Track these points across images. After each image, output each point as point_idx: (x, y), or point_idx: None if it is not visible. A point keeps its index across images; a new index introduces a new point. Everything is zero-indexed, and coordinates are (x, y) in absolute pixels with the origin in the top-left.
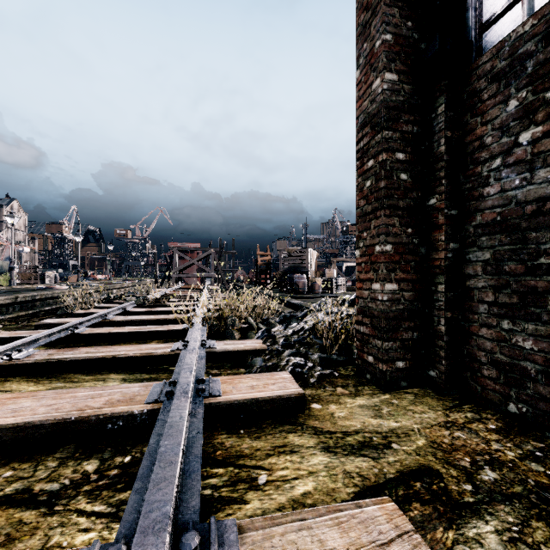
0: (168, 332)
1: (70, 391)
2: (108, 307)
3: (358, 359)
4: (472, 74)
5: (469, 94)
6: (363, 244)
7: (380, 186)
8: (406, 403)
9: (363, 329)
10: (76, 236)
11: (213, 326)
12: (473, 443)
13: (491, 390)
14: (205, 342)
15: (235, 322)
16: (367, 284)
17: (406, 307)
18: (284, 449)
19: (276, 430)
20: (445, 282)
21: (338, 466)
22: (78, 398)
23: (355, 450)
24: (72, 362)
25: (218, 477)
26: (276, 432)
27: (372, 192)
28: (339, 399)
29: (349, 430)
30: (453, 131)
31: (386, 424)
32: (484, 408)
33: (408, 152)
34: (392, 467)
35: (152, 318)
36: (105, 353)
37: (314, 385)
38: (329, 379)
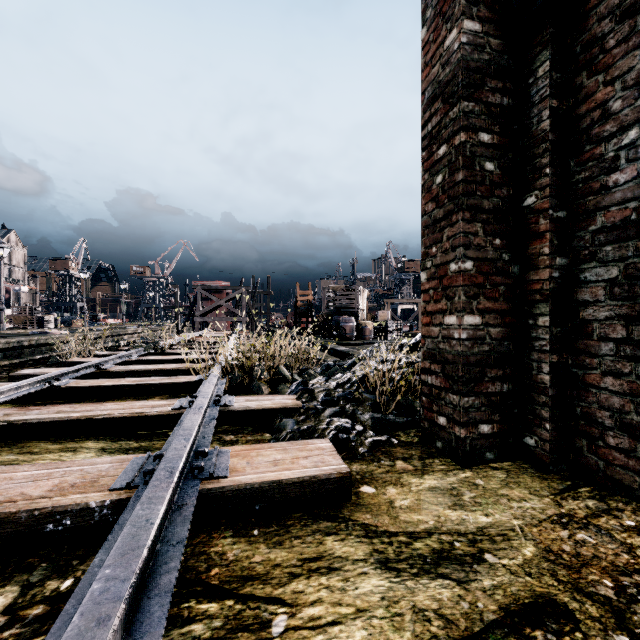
0: (176, 385)
1: (6, 469)
2: (111, 355)
3: (425, 421)
4: (589, 15)
5: (585, 44)
6: (432, 263)
7: (456, 180)
8: (495, 484)
9: (431, 380)
10: (82, 272)
11: (235, 378)
12: (608, 551)
13: (620, 467)
14: (220, 398)
15: (263, 372)
16: (437, 317)
17: (492, 348)
18: (317, 563)
19: (307, 531)
20: (549, 312)
21: (403, 597)
22: (14, 481)
23: (428, 566)
24: (34, 425)
25: (206, 620)
26: (307, 534)
27: (445, 190)
28: (400, 478)
29: (417, 530)
30: (560, 99)
31: (471, 520)
32: (610, 493)
33: (496, 132)
34: (491, 600)
35: (160, 368)
36: (82, 413)
37: (365, 457)
38: (385, 448)
